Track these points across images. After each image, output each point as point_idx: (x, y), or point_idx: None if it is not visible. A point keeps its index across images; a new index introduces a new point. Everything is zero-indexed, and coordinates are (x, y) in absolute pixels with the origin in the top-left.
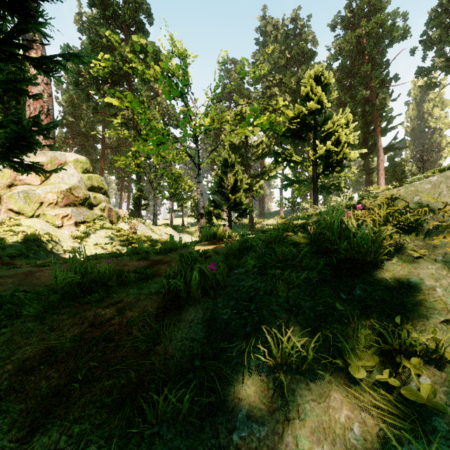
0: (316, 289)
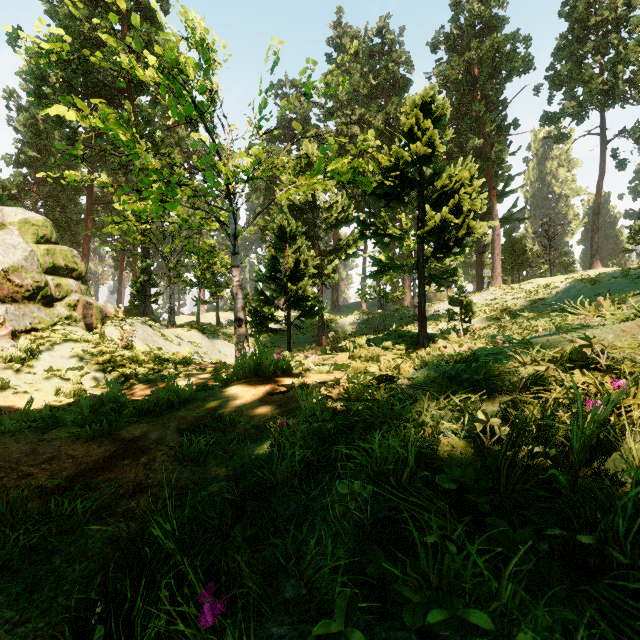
0: None
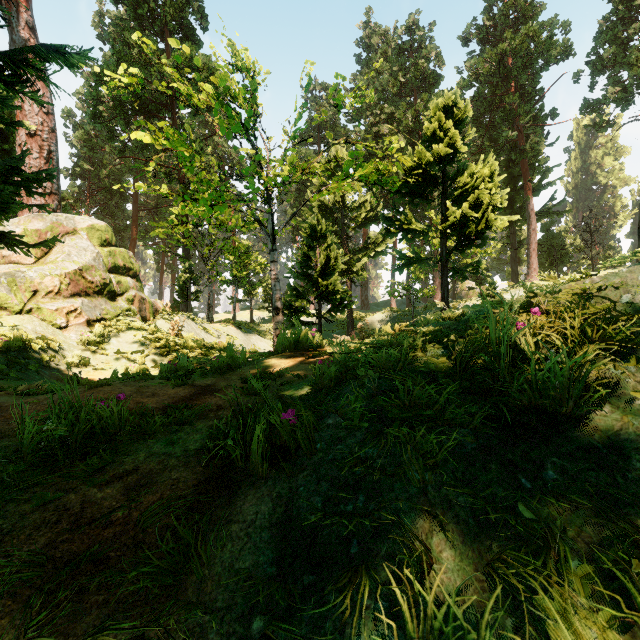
0: (474, 466)
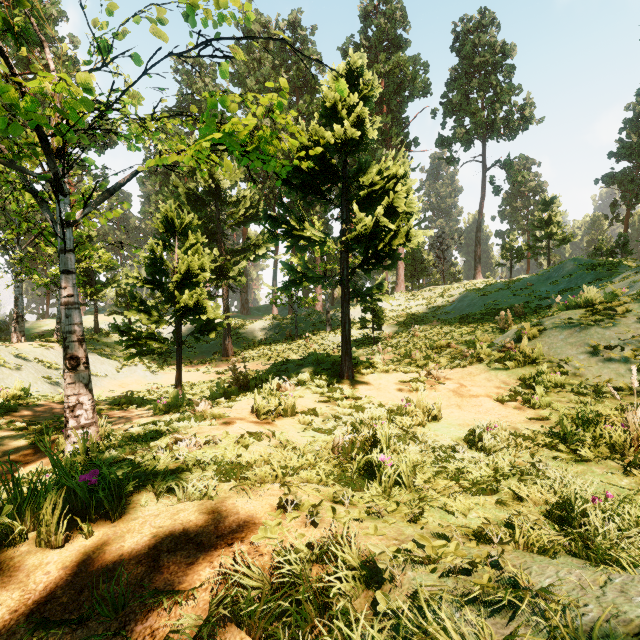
0: None
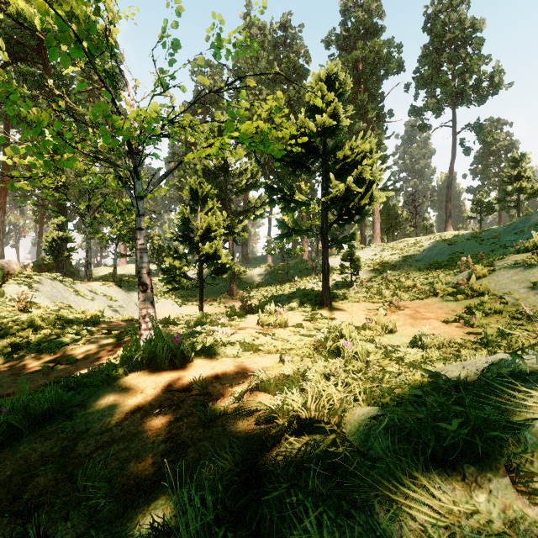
0: None
